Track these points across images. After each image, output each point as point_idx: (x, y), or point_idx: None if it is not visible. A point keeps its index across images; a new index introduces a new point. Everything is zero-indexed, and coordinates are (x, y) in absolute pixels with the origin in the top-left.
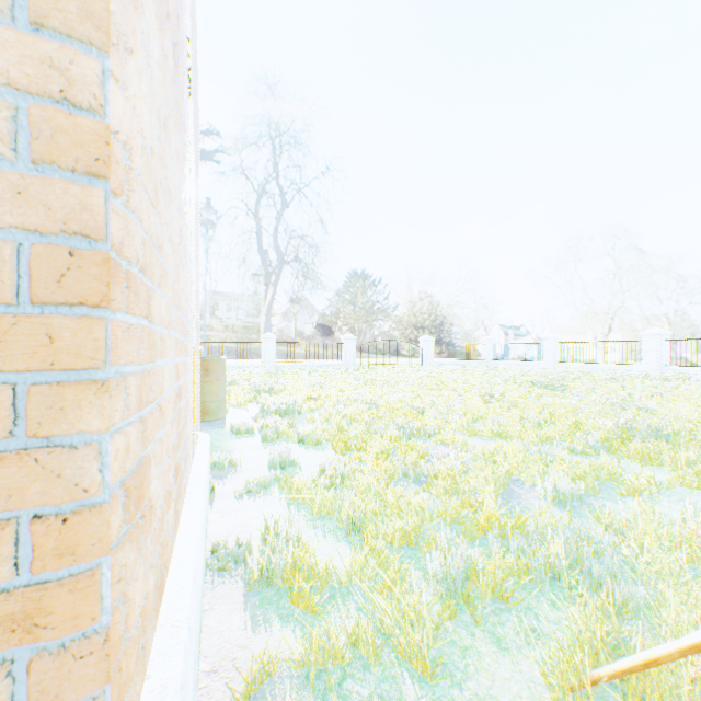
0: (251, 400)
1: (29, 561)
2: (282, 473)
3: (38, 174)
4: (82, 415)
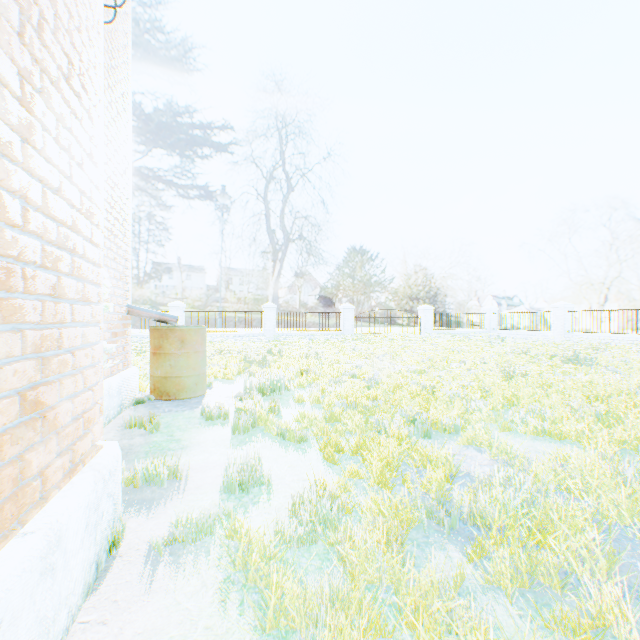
0: (240, 372)
1: None
2: (240, 499)
3: None
4: None
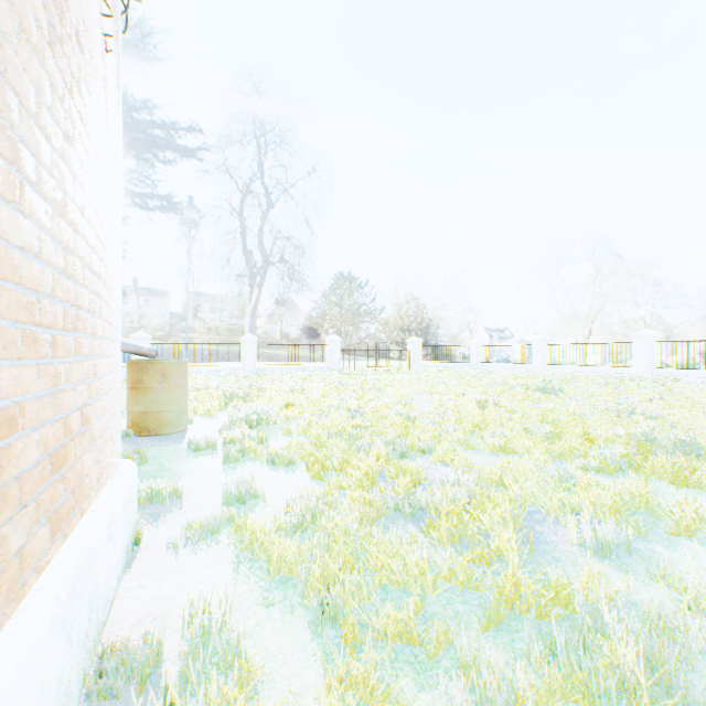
0: (222, 407)
1: None
2: (239, 508)
3: None
4: None
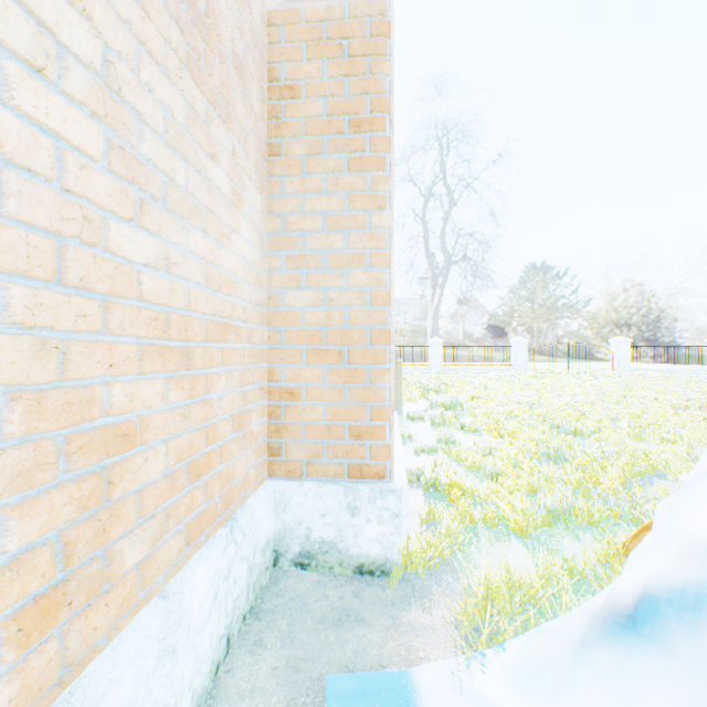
0: (420, 397)
1: (369, 418)
2: (445, 446)
3: (371, 308)
4: (382, 378)
